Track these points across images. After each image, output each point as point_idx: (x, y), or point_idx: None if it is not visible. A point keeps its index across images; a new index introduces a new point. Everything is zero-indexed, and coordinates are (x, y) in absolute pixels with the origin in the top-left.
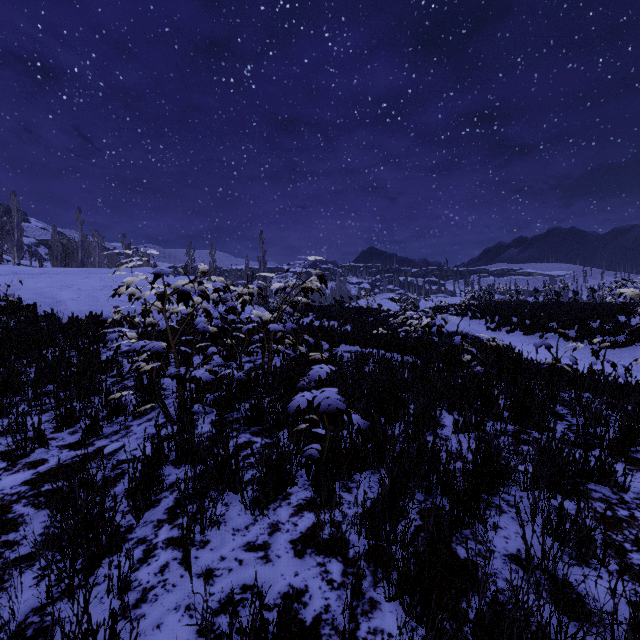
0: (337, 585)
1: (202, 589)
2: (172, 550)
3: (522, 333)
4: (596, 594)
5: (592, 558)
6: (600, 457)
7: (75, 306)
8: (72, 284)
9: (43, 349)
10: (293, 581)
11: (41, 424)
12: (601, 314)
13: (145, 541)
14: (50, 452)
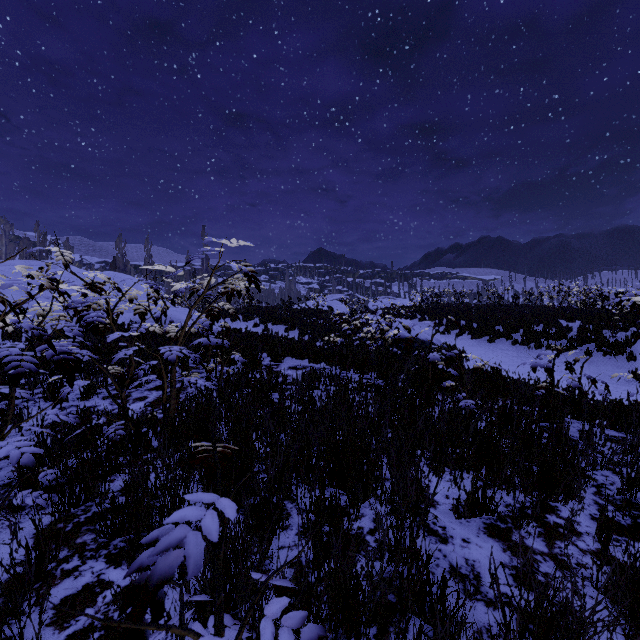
0: None
1: None
2: None
3: (470, 336)
4: None
5: None
6: None
7: None
8: None
9: None
10: None
11: None
12: (543, 318)
13: None
14: None
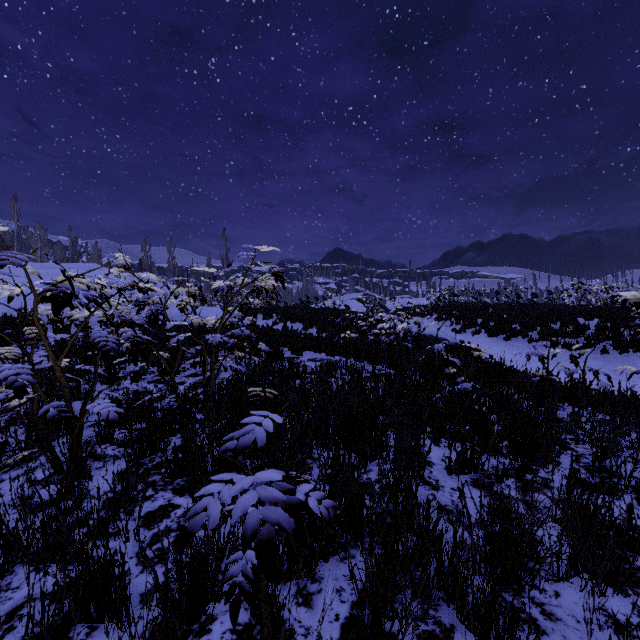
0: None
1: None
2: None
3: (487, 335)
4: None
5: None
6: None
7: None
8: None
9: None
10: None
11: None
12: (561, 316)
13: None
14: None
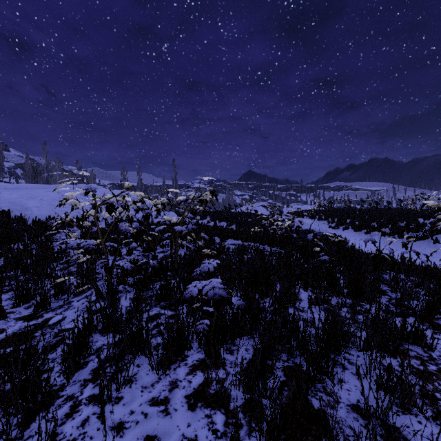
0: (220, 434)
1: (113, 440)
2: (93, 406)
3: (353, 230)
4: (418, 437)
5: (413, 406)
6: (414, 325)
7: (38, 211)
8: (37, 196)
9: (12, 243)
10: (186, 431)
11: (1, 302)
12: (406, 217)
13: (72, 398)
14: (8, 323)
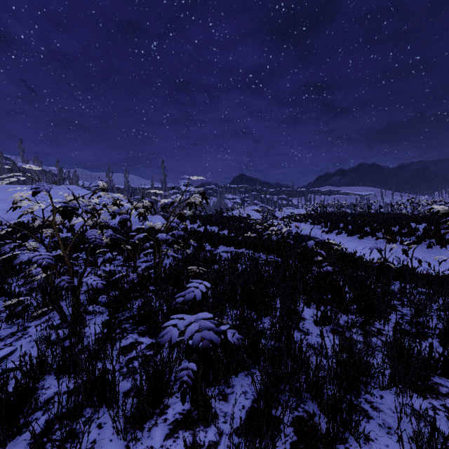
0: None
1: None
2: None
3: (346, 235)
4: None
5: None
6: (444, 354)
7: (6, 215)
8: (6, 197)
9: None
10: None
11: None
12: (399, 222)
13: None
14: None
